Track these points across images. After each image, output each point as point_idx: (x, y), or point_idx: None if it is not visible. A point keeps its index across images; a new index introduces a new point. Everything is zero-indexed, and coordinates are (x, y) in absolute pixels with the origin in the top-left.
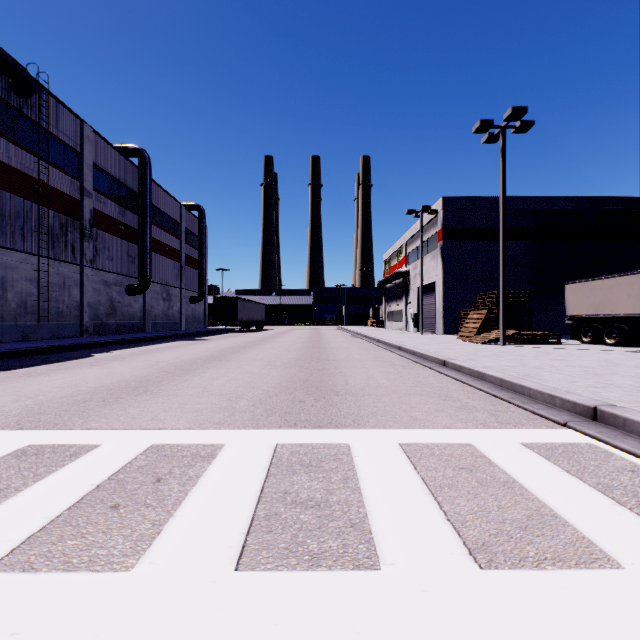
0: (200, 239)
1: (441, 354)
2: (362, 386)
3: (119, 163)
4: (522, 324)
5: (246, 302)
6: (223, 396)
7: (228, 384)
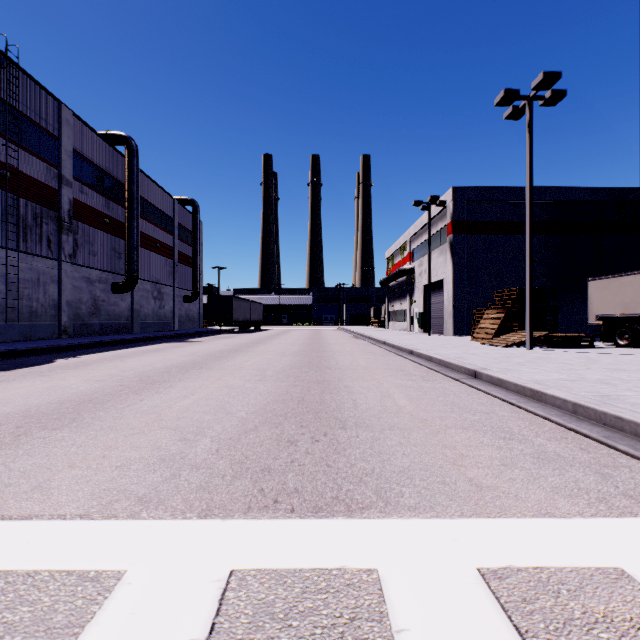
0: (194, 235)
1: (466, 361)
2: (377, 411)
3: (103, 151)
4: (546, 324)
5: (242, 301)
6: (178, 431)
7: (194, 407)
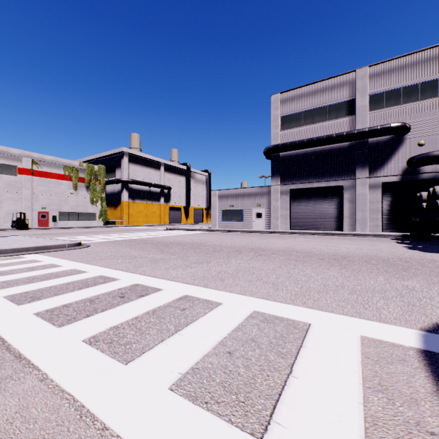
0: None
1: None
2: None
3: None
4: None
5: None
6: None
7: None
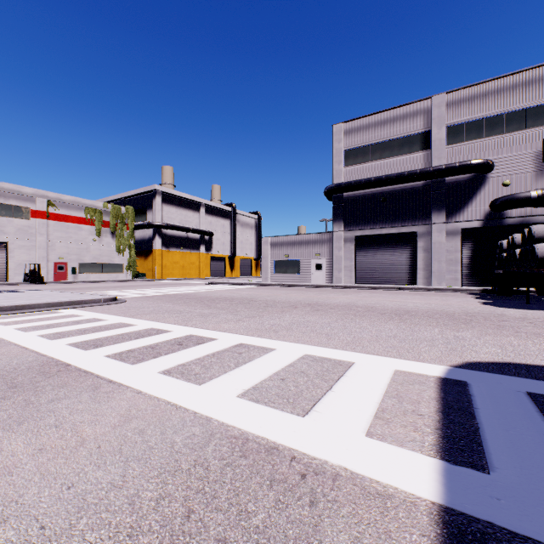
0: None
1: None
2: None
3: None
4: None
5: None
6: None
7: None
